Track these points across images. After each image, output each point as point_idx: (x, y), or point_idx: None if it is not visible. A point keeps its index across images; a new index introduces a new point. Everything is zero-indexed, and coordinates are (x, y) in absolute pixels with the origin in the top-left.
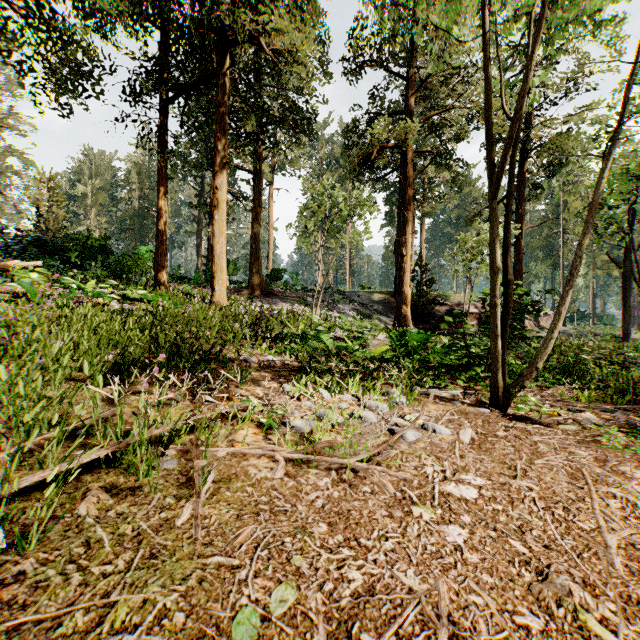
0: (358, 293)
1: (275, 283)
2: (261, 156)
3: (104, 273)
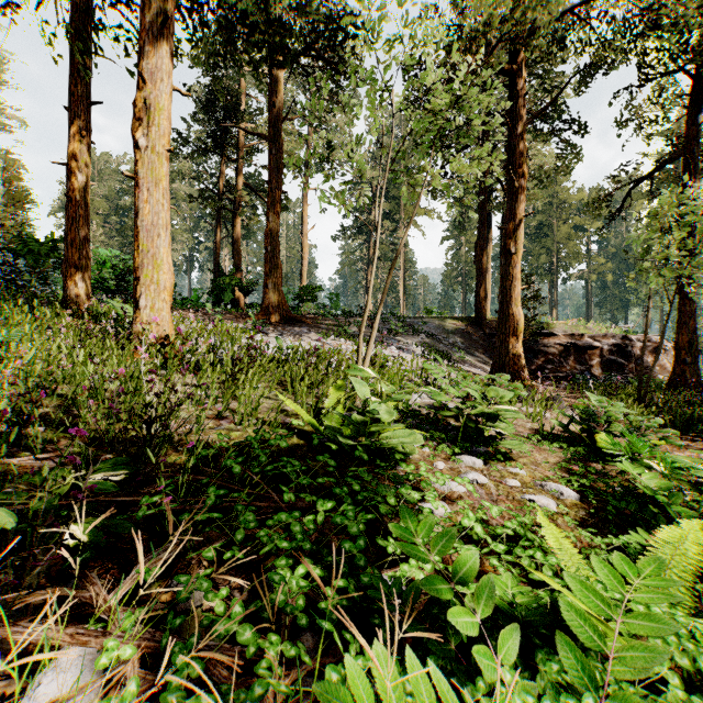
0: (423, 319)
1: (305, 305)
2: (281, 113)
3: None
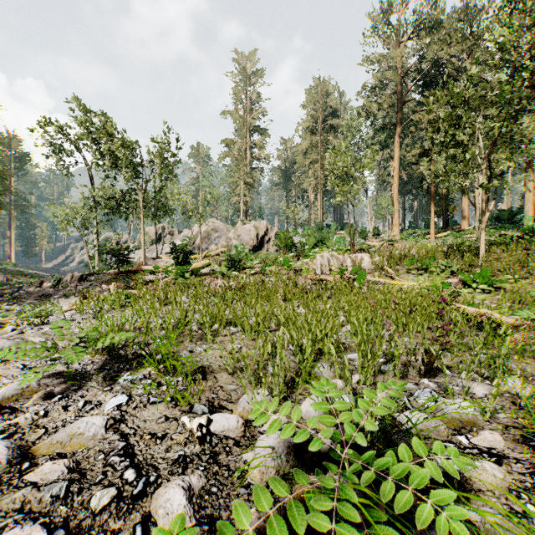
0: None
1: None
2: None
3: (505, 225)
